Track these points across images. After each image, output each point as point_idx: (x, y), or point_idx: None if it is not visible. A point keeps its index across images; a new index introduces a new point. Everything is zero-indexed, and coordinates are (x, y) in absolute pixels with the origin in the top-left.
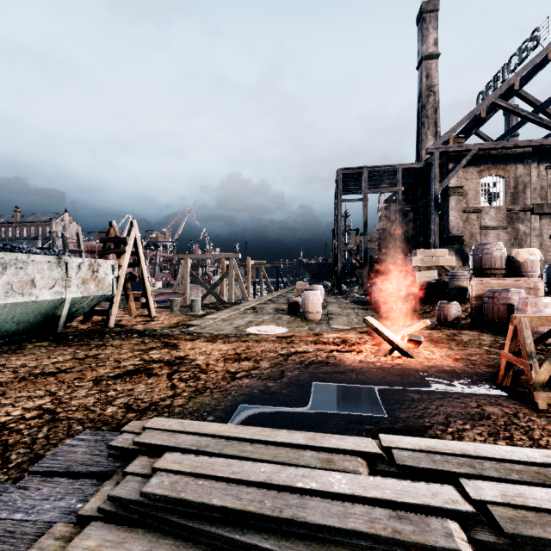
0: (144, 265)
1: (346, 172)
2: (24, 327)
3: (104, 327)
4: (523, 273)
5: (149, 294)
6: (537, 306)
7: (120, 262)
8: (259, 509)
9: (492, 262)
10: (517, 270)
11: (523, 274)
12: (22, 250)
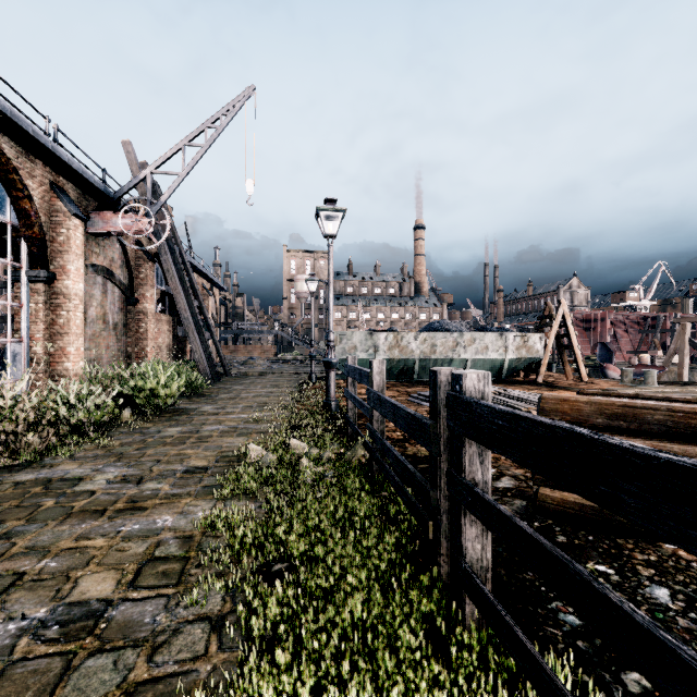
0: (573, 335)
1: None
2: None
3: (534, 381)
4: None
5: (579, 360)
6: None
7: (548, 334)
8: None
9: None
10: None
11: None
12: (488, 330)
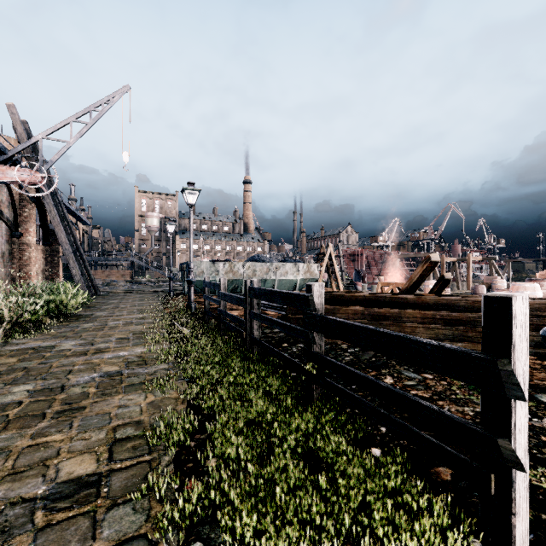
0: (335, 265)
1: None
2: (287, 288)
3: None
4: None
5: (339, 280)
6: (512, 289)
7: (322, 264)
8: None
9: None
10: None
11: None
12: (288, 261)
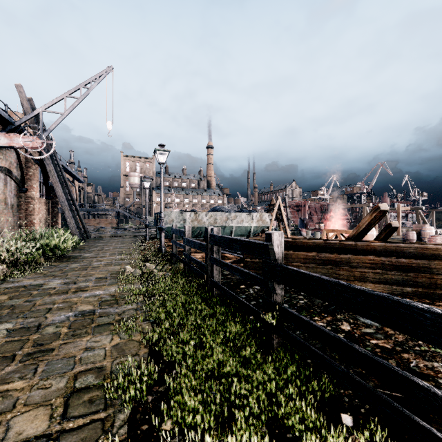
0: (283, 214)
1: None
2: (242, 234)
3: None
4: None
5: (286, 227)
6: None
7: (272, 213)
8: None
9: None
10: None
11: None
12: (244, 211)
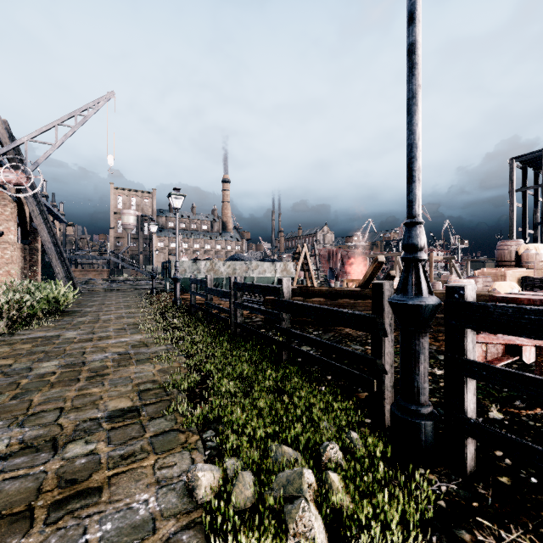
0: (310, 264)
1: (520, 160)
2: None
3: None
4: (521, 264)
5: (313, 278)
6: None
7: (297, 263)
8: None
9: (502, 256)
10: (519, 262)
11: (522, 265)
12: (266, 260)
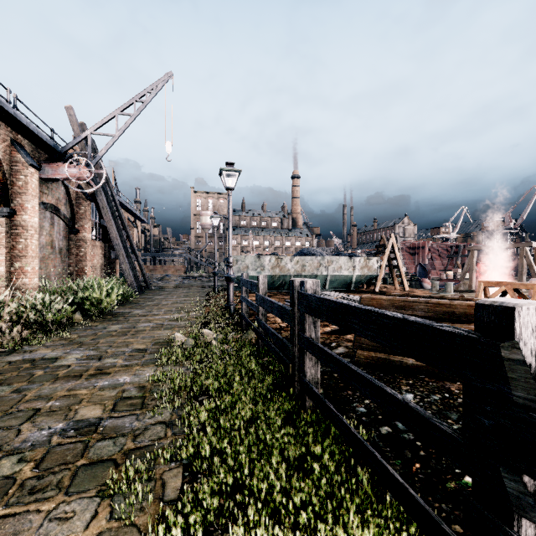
0: (399, 259)
1: None
2: (340, 285)
3: (373, 291)
4: None
5: (403, 276)
6: None
7: (382, 257)
8: (326, 293)
9: None
10: None
11: None
12: (342, 254)
